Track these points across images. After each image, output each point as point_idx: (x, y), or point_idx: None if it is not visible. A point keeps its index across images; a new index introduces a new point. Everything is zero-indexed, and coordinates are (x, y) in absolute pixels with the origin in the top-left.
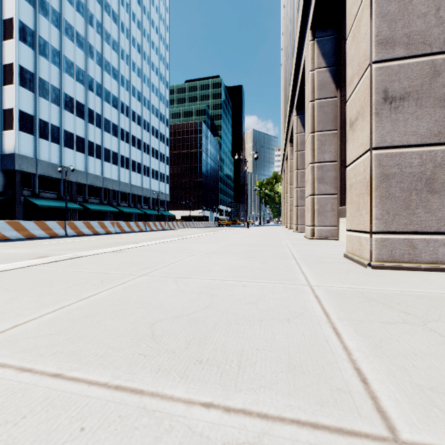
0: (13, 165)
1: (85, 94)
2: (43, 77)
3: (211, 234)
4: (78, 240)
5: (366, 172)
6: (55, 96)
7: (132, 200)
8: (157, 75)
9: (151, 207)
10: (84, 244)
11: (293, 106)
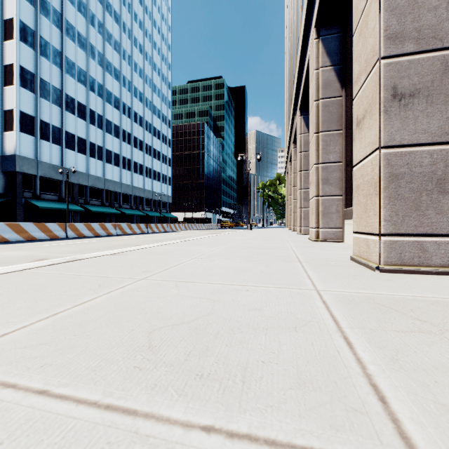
0: (14, 167)
1: (86, 95)
2: (44, 78)
3: (213, 236)
4: (79, 243)
5: (374, 171)
6: (57, 97)
7: (134, 202)
8: (159, 76)
9: (153, 209)
10: (84, 246)
11: (296, 106)
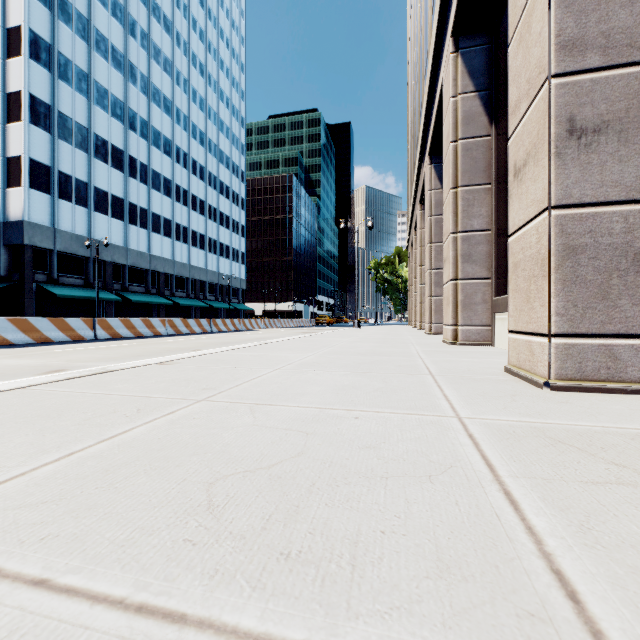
0: (21, 238)
1: (124, 136)
2: (64, 111)
3: (305, 337)
4: (112, 346)
5: (540, 243)
6: (82, 138)
7: (192, 288)
8: (228, 108)
9: (219, 298)
10: (120, 351)
11: (424, 151)
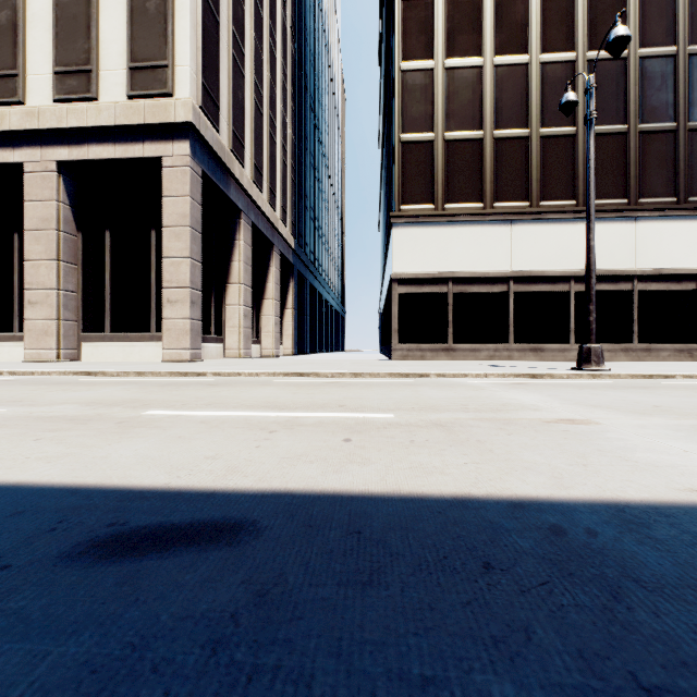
0: None
1: None
2: None
3: None
4: None
5: (186, 326)
6: None
7: None
8: None
9: None
10: None
11: None
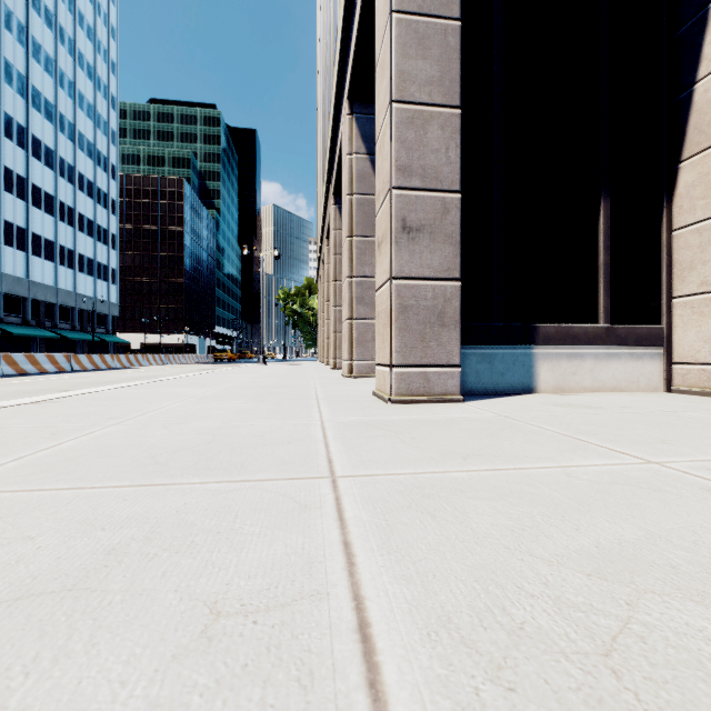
0: None
1: None
2: None
3: (203, 374)
4: None
5: (388, 301)
6: None
7: (33, 312)
8: (91, 79)
9: (77, 326)
10: None
11: (330, 189)
